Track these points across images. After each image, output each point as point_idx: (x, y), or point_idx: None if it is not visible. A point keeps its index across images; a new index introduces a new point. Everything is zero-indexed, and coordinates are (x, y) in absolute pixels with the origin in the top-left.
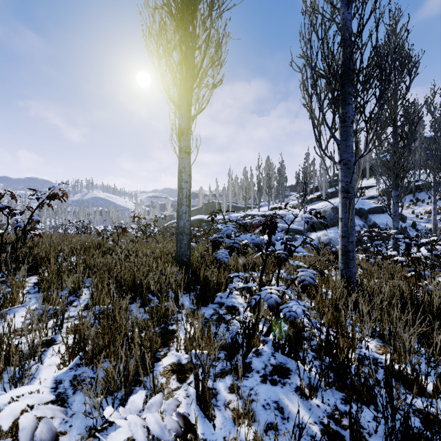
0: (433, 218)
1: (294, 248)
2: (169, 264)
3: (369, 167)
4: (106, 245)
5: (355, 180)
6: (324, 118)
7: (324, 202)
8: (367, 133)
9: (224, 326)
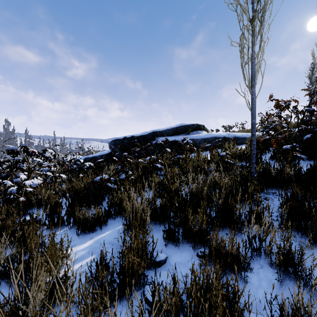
0: None
1: None
2: None
3: None
4: None
5: None
6: None
7: None
8: None
9: None
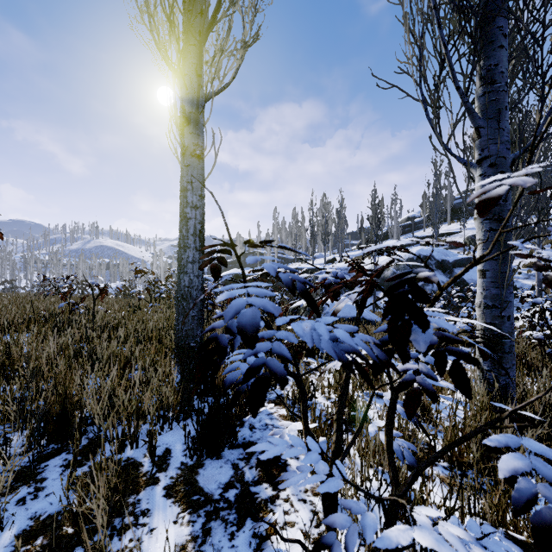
0: (537, 273)
1: (364, 314)
2: (160, 355)
3: (450, 208)
4: (61, 318)
5: (435, 224)
6: (454, 74)
7: (396, 252)
8: (543, 100)
9: (251, 533)
